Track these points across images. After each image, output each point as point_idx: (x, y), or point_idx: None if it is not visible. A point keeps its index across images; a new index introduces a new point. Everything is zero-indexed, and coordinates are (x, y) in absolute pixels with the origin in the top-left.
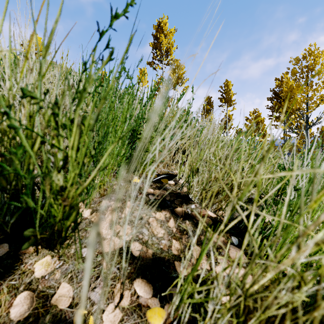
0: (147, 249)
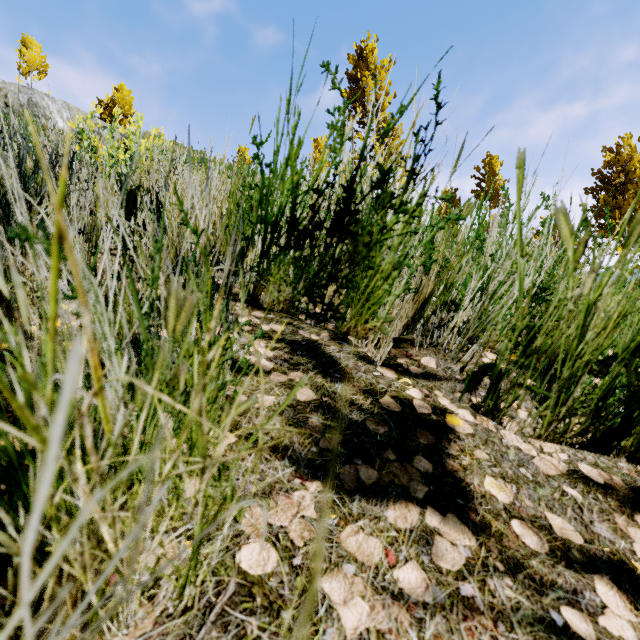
0: (609, 475)
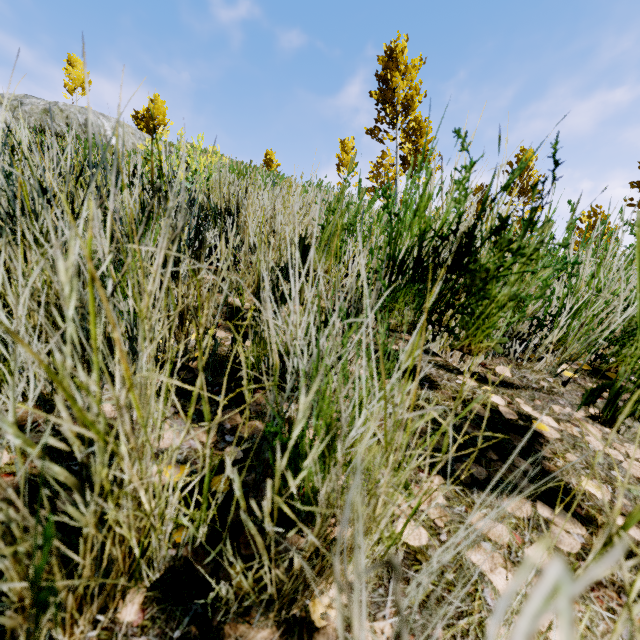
0: None
